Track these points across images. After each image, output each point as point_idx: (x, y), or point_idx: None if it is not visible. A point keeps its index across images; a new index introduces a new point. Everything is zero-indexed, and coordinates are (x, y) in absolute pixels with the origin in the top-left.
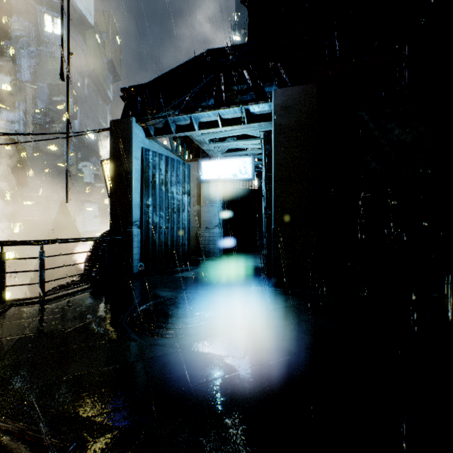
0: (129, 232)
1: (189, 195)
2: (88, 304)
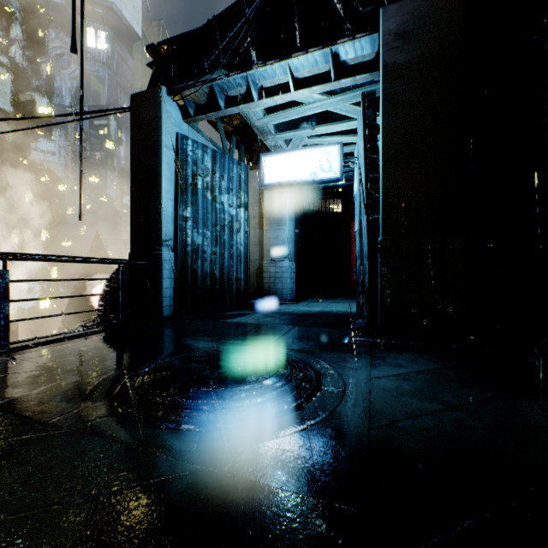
0: (156, 256)
1: (246, 208)
2: (69, 358)
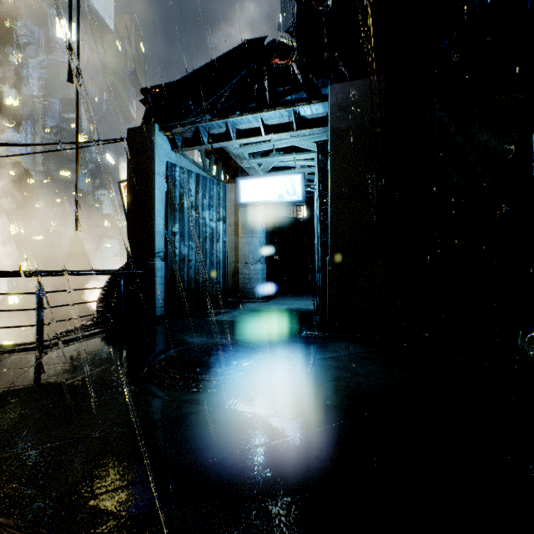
0: (150, 265)
1: (225, 221)
2: (96, 351)
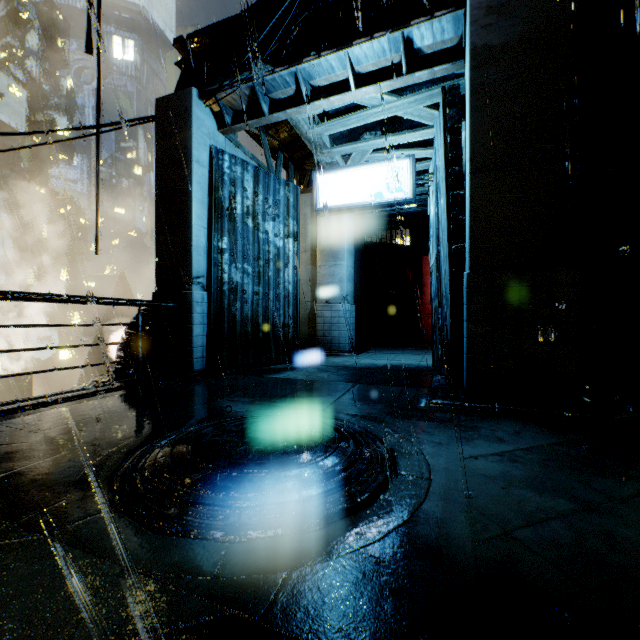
0: (185, 296)
1: (296, 239)
2: (68, 424)
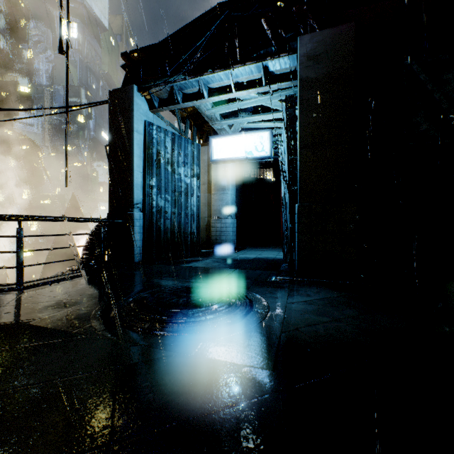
0: (129, 215)
1: (198, 178)
2: (71, 292)
